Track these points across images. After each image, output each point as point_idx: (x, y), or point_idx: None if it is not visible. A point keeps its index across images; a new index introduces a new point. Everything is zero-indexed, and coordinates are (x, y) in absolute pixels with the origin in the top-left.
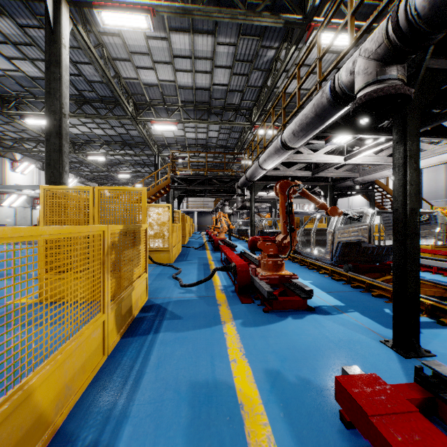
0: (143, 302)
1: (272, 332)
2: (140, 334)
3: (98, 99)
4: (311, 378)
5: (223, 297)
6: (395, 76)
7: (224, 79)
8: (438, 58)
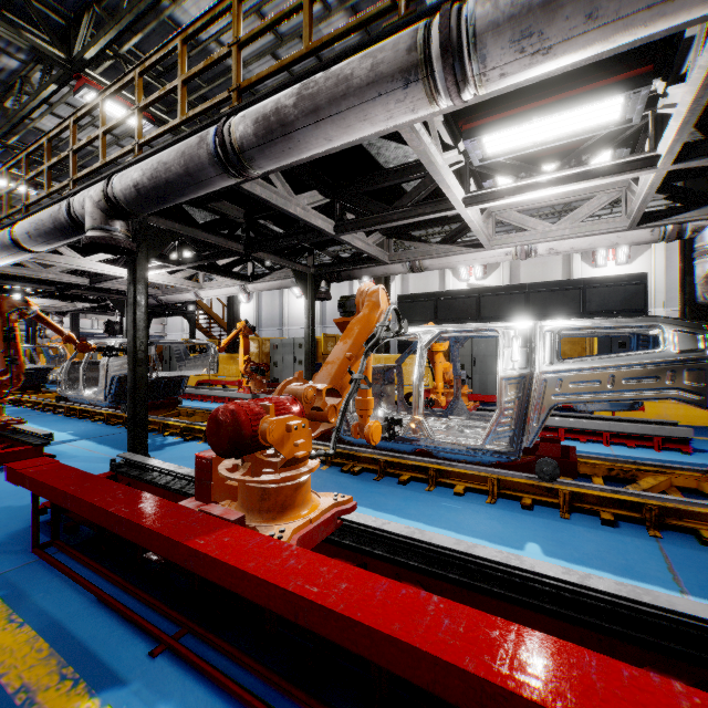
0: None
1: None
2: None
3: None
4: (16, 504)
5: None
6: (118, 230)
7: None
8: (168, 220)
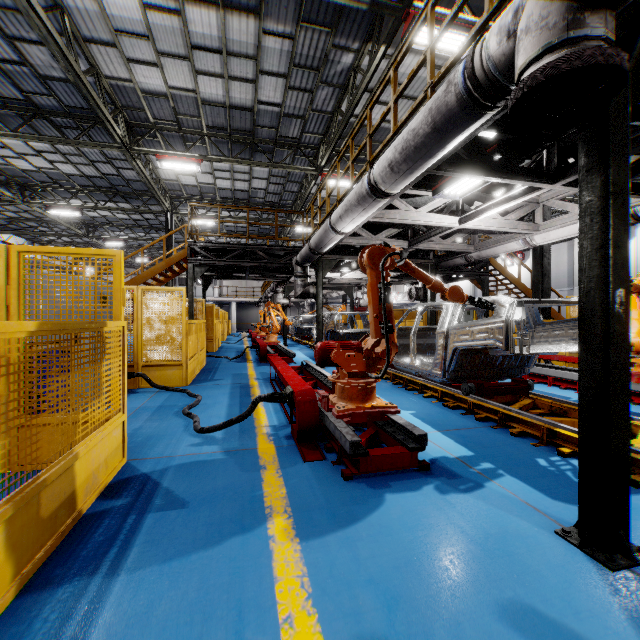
0: (113, 472)
1: (362, 526)
2: (85, 559)
3: (61, 111)
4: None
5: (271, 449)
6: (602, 33)
7: (275, 95)
8: None
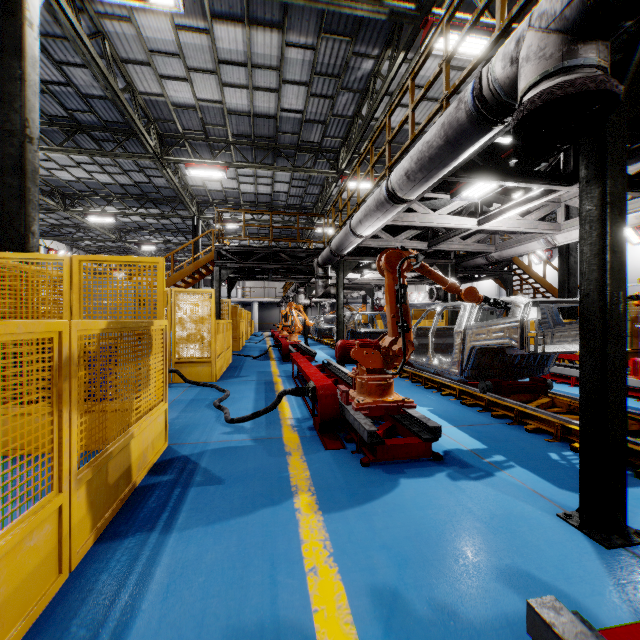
0: (158, 453)
1: (377, 504)
2: (143, 519)
3: (100, 126)
4: (456, 605)
5: (295, 438)
6: (594, 61)
7: (297, 102)
8: None
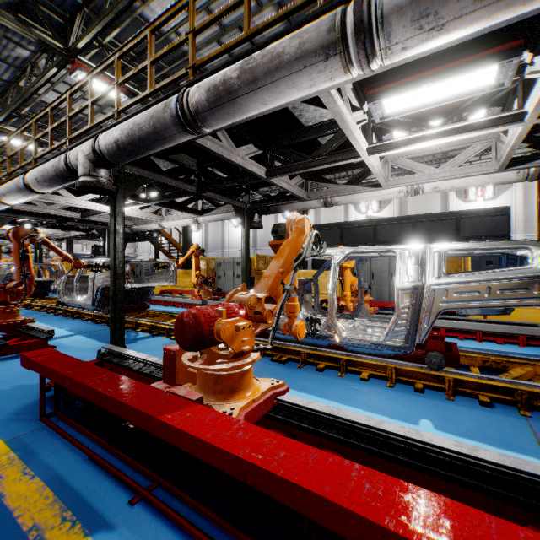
0: None
1: None
2: None
3: None
4: (27, 383)
5: None
6: (102, 176)
7: None
8: (139, 168)
